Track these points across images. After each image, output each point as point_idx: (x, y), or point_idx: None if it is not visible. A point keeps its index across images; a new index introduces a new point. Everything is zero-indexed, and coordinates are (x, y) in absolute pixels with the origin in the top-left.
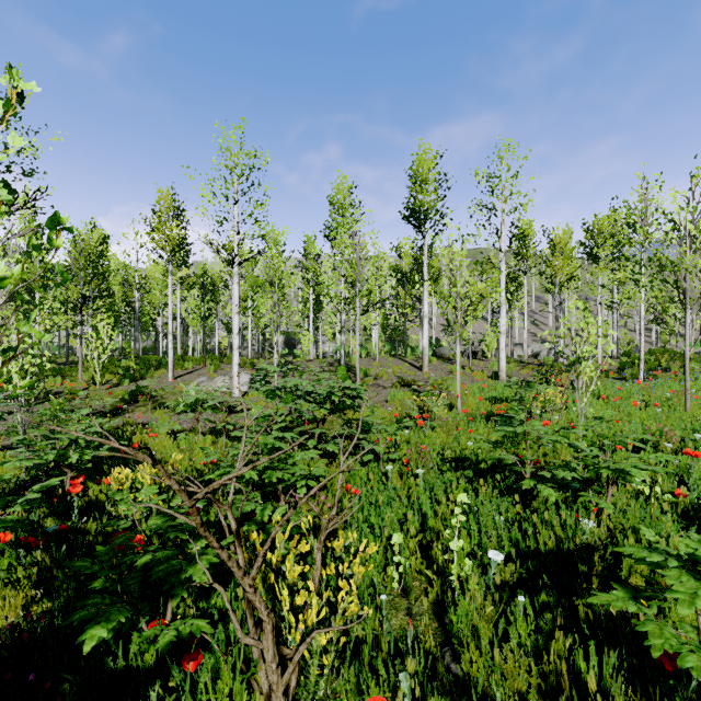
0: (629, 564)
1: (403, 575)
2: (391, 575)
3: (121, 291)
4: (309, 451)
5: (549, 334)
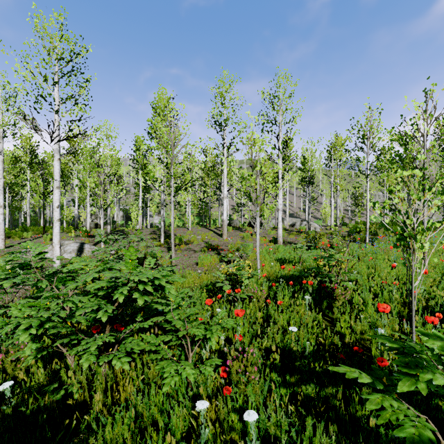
0: None
1: None
2: None
3: None
4: None
5: (294, 212)
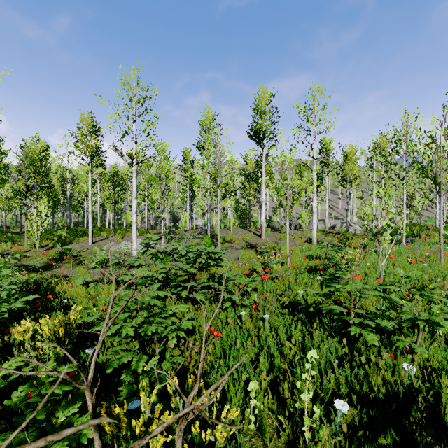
0: (445, 402)
1: (258, 416)
2: (248, 416)
3: (59, 184)
4: (180, 306)
5: (339, 213)
